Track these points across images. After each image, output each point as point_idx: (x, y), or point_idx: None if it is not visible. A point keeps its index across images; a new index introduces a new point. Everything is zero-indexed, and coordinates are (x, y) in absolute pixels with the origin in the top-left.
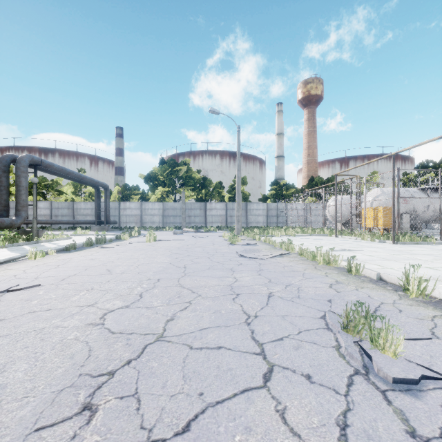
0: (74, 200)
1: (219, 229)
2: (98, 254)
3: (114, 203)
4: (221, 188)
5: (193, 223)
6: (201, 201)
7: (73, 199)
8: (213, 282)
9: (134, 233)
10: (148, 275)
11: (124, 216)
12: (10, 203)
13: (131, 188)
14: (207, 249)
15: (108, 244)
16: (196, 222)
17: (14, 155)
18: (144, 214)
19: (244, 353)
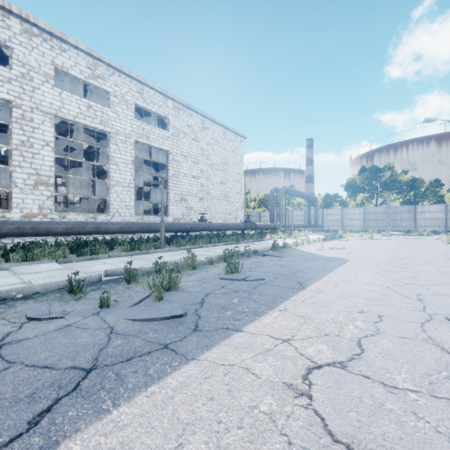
0: (287, 209)
1: (435, 234)
2: (345, 243)
3: (318, 210)
4: (438, 186)
5: (399, 227)
6: (408, 203)
7: (287, 209)
8: (432, 253)
9: (348, 234)
10: (390, 249)
11: (327, 221)
12: (251, 213)
13: (331, 197)
14: (424, 245)
15: (338, 239)
16: (402, 225)
17: (276, 187)
18: (345, 219)
19: (446, 261)
